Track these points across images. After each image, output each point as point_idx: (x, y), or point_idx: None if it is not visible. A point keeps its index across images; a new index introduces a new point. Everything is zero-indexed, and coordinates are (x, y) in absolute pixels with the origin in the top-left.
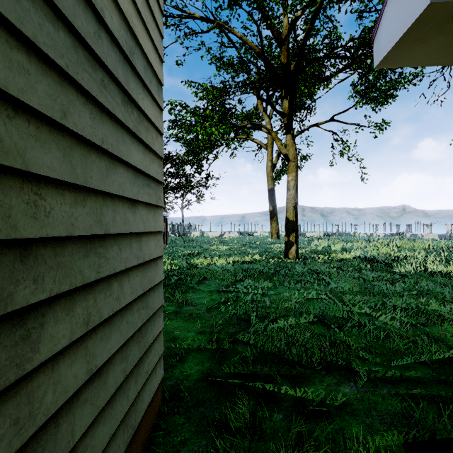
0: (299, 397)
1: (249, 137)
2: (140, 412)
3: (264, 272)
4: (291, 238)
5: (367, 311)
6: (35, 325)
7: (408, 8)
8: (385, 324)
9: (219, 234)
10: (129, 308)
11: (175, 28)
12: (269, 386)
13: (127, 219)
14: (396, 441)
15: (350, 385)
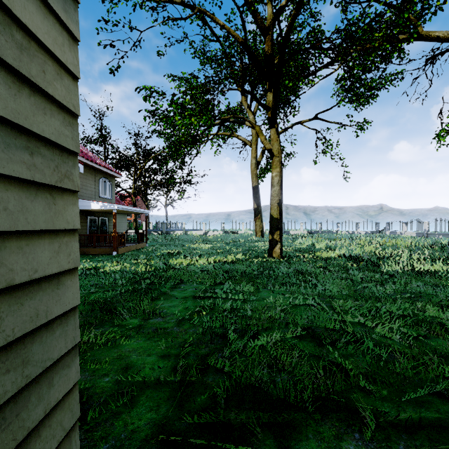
0: None
1: (233, 134)
2: None
3: (246, 274)
4: (276, 236)
5: (361, 320)
6: None
7: None
8: (383, 337)
9: (203, 232)
10: None
11: (152, 9)
12: (245, 448)
13: None
14: None
15: (355, 438)
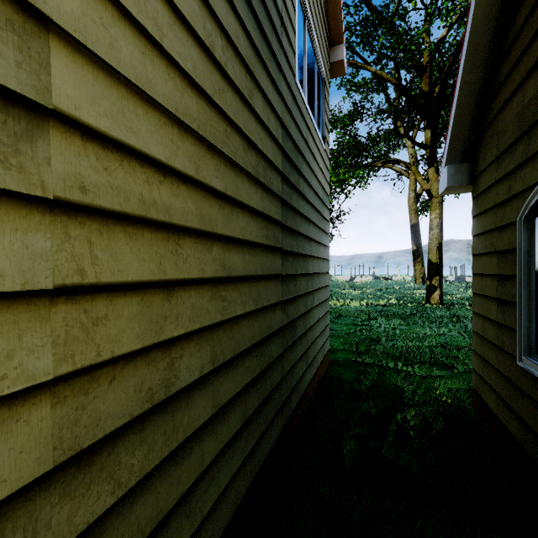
0: (410, 371)
1: (386, 165)
2: (325, 351)
3: (398, 313)
4: (434, 282)
5: None
6: (314, 295)
7: (444, 181)
8: None
9: (349, 278)
10: (323, 303)
11: None
12: (390, 364)
13: (323, 266)
14: (462, 386)
15: (448, 371)
